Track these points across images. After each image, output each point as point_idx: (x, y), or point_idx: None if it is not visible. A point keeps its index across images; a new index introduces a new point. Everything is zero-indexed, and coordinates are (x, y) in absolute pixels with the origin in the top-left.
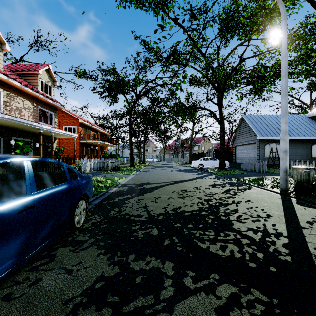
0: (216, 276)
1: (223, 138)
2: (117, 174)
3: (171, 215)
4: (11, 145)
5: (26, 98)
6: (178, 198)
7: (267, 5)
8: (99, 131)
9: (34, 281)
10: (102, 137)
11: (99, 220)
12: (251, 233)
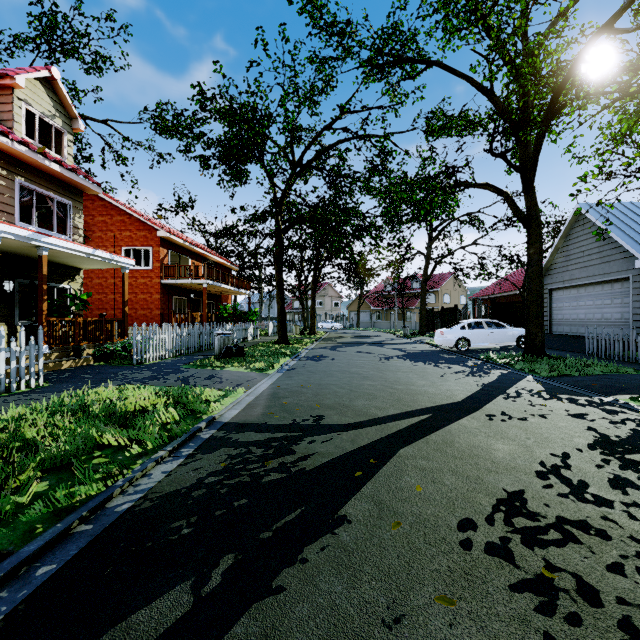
0: None
1: (540, 266)
2: (231, 371)
3: None
4: None
5: None
6: None
7: None
8: (212, 259)
9: None
10: (213, 272)
11: None
12: None
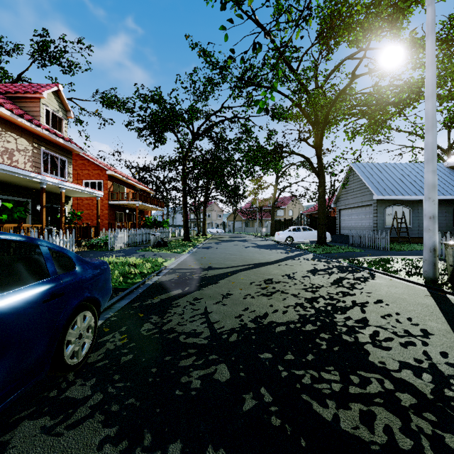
0: None
1: (324, 198)
2: (163, 252)
3: (252, 331)
4: None
5: (22, 135)
6: (261, 296)
7: None
8: (139, 187)
9: None
10: (142, 196)
11: (121, 344)
12: (409, 375)
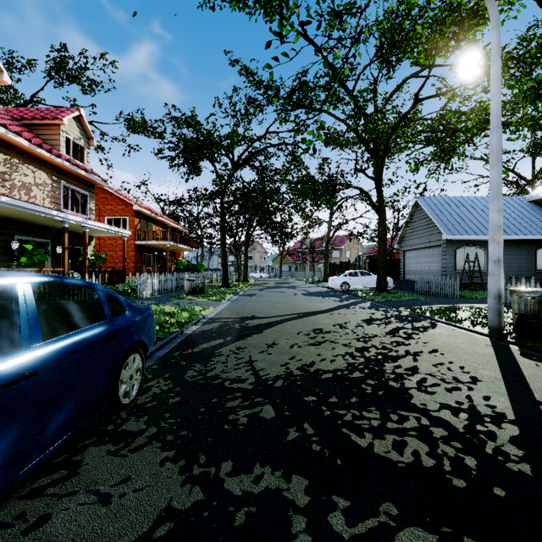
0: (391, 509)
1: (384, 238)
2: (200, 300)
3: (298, 378)
4: (12, 250)
5: (40, 167)
6: (308, 346)
7: (463, 3)
8: (169, 224)
9: (35, 522)
10: (173, 235)
11: (167, 389)
12: (447, 414)
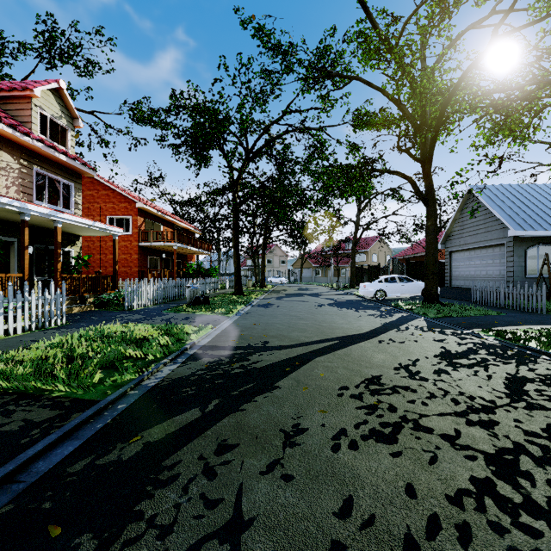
0: None
1: (435, 235)
2: (200, 314)
3: None
4: None
5: (2, 147)
6: (372, 442)
7: None
8: (179, 225)
9: None
10: (181, 236)
11: None
12: None
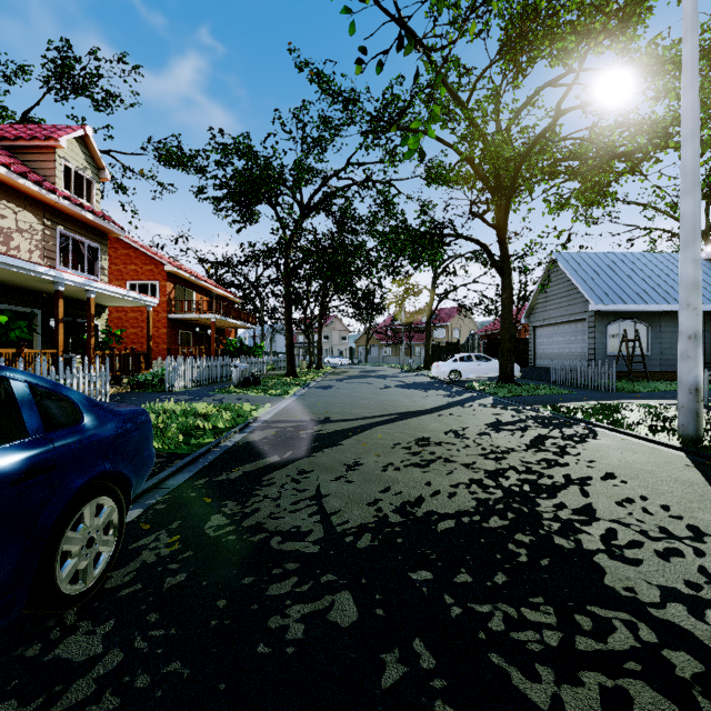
0: None
1: (510, 309)
2: (253, 395)
3: (397, 529)
4: None
5: (25, 206)
6: (411, 467)
7: None
8: (216, 292)
9: None
10: (221, 306)
11: (168, 553)
12: (682, 615)
